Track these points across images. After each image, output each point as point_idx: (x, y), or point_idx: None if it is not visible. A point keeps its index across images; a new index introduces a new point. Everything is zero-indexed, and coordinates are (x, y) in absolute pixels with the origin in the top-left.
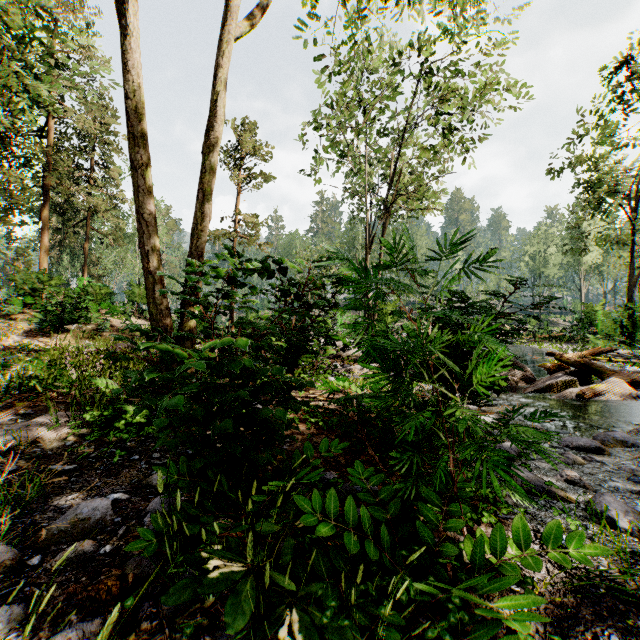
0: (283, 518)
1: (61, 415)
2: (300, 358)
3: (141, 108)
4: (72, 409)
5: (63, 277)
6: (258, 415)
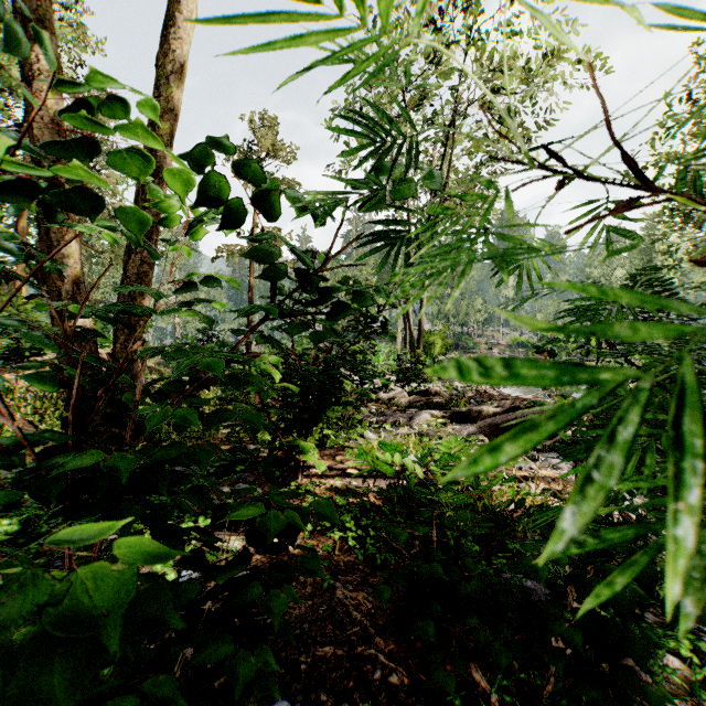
0: None
1: None
2: (319, 410)
3: None
4: None
5: None
6: None
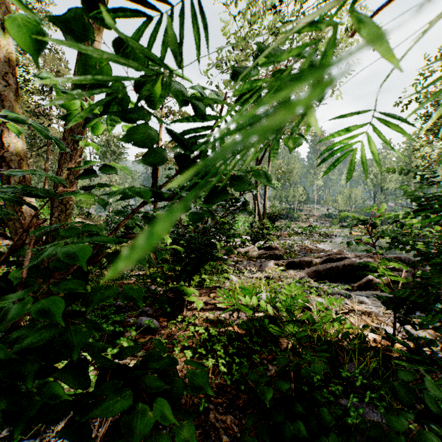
0: None
1: None
2: (198, 264)
3: None
4: None
5: None
6: None
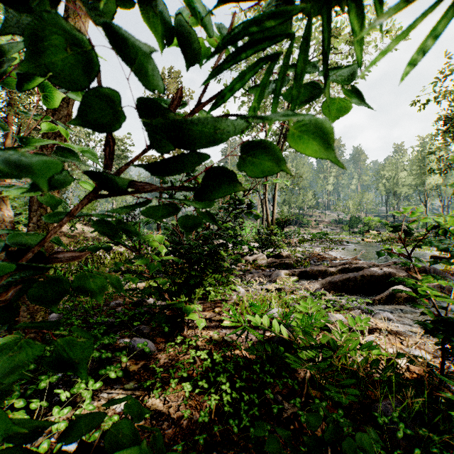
0: None
1: None
2: (200, 277)
3: None
4: None
5: None
6: None
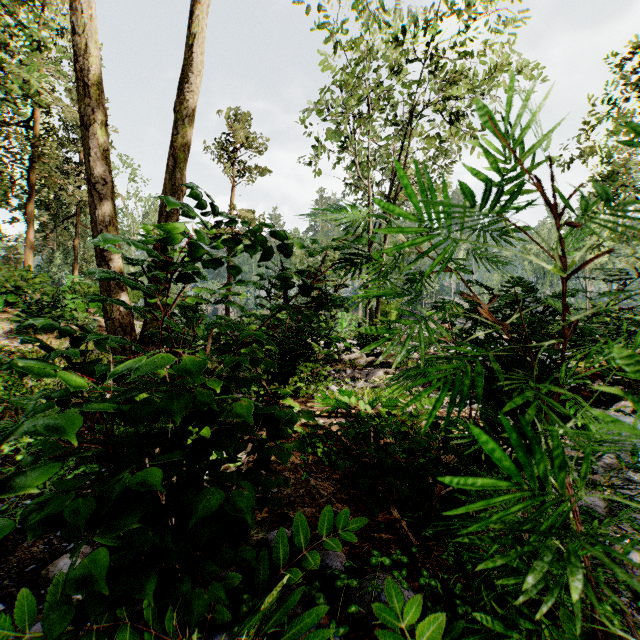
0: None
1: None
2: (295, 366)
3: (91, 48)
4: None
5: (55, 276)
6: (194, 509)
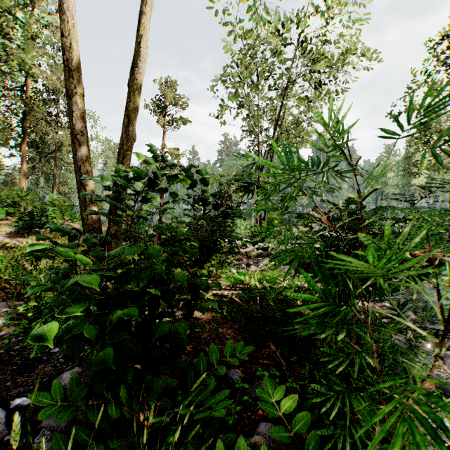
0: (183, 449)
1: (5, 305)
2: (208, 256)
3: (73, 45)
4: (13, 300)
5: (40, 194)
6: (154, 332)
